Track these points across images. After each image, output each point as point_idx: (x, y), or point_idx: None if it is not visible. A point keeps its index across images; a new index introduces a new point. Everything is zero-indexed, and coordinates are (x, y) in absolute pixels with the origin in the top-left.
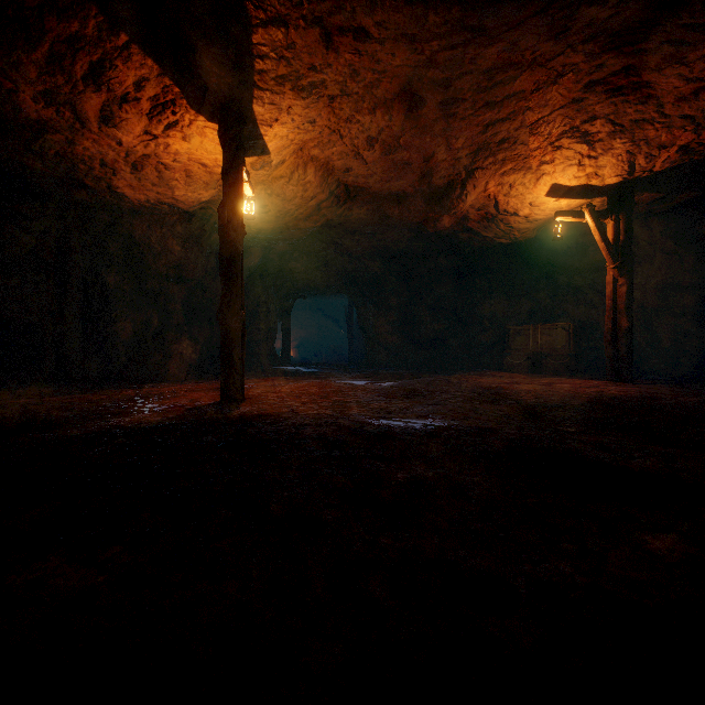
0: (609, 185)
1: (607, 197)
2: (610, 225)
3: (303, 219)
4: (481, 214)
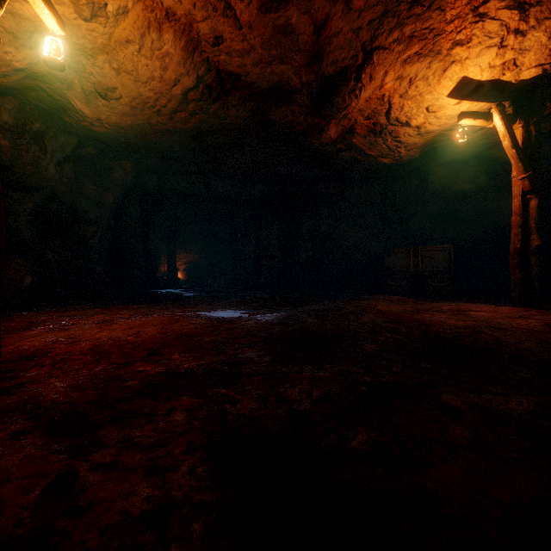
0: (523, 81)
1: (513, 100)
2: (518, 130)
3: (168, 115)
4: (369, 125)
